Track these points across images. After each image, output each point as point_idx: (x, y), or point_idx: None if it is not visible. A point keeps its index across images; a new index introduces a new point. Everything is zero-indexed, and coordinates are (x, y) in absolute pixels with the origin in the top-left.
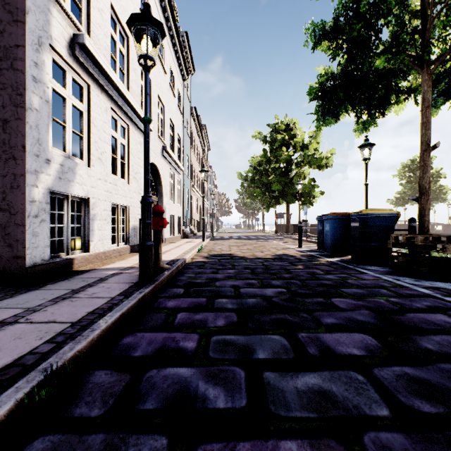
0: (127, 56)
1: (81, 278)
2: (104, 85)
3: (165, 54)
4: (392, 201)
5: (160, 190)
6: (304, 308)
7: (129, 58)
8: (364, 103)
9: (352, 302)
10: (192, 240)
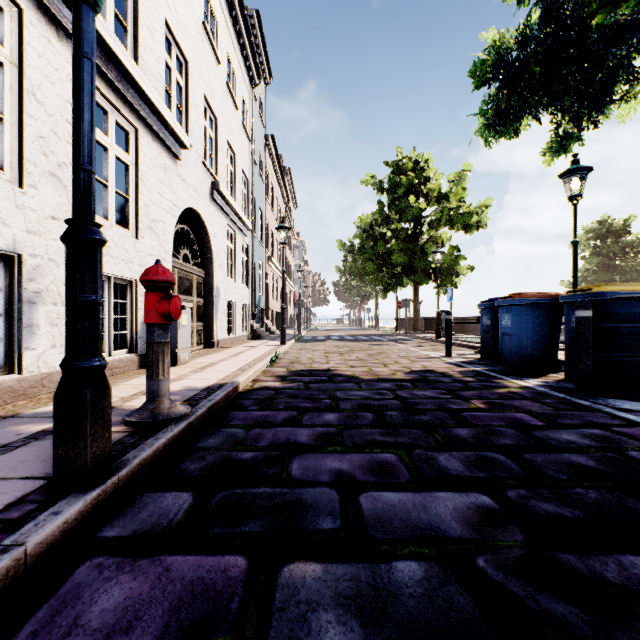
0: None
1: None
2: (65, 22)
3: (219, 31)
4: (569, 283)
5: (208, 259)
6: None
7: (137, 2)
8: (573, 93)
9: None
10: (265, 343)
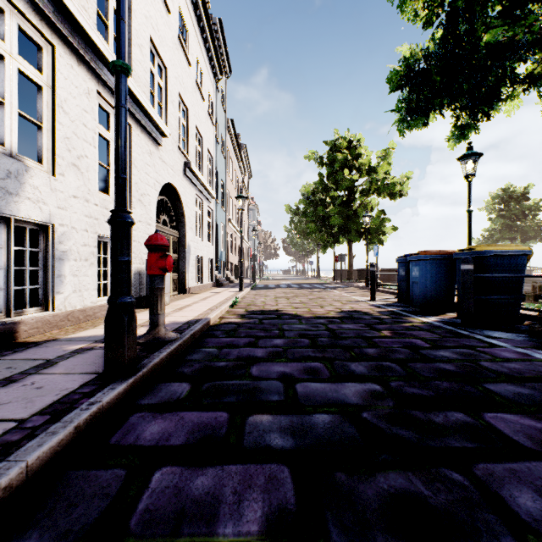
0: (128, 24)
1: (10, 361)
2: (82, 52)
3: (190, 40)
4: (479, 240)
5: (182, 222)
6: (442, 446)
7: (130, 27)
8: (468, 95)
9: (533, 425)
10: (227, 290)
